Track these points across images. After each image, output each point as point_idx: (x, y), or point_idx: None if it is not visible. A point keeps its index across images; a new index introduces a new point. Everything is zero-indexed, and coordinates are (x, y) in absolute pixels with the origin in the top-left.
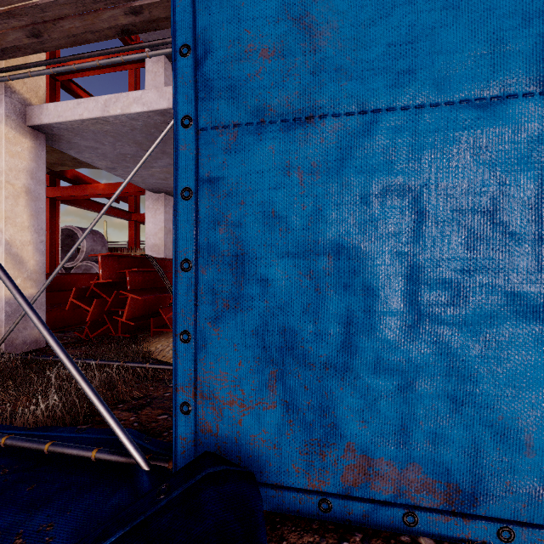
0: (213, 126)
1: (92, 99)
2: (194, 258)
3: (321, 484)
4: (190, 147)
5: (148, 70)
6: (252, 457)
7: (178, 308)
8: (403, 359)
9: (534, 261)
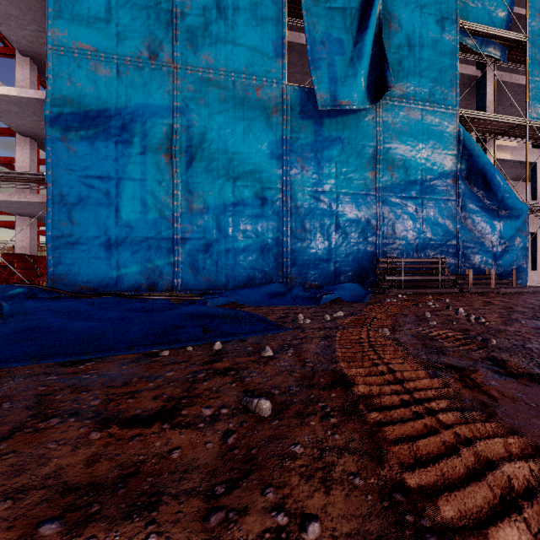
0: (55, 234)
1: (2, 193)
2: (51, 256)
3: (75, 291)
4: (50, 237)
5: (18, 144)
6: (63, 288)
7: (48, 265)
8: (88, 271)
9: (105, 257)
